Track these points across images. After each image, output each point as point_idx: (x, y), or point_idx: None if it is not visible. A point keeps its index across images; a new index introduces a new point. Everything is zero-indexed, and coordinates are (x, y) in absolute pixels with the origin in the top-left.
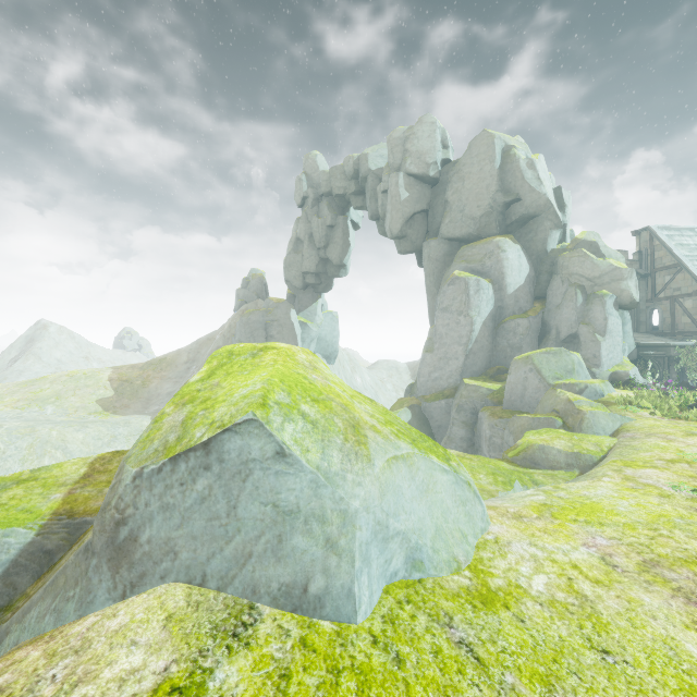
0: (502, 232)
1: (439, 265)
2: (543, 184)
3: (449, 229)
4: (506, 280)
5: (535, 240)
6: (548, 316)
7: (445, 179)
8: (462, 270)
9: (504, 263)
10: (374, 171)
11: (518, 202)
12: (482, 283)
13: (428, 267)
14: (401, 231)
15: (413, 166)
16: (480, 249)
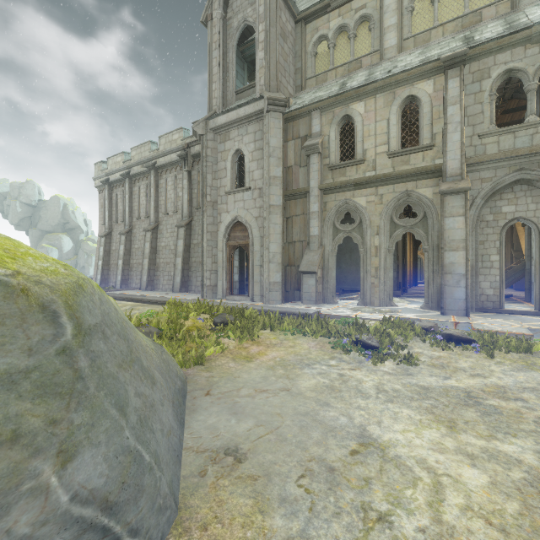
0: (63, 232)
1: (37, 239)
2: (78, 219)
3: (41, 227)
4: (63, 248)
5: (75, 236)
6: (78, 260)
7: (40, 206)
8: (47, 243)
9: (63, 243)
10: (1, 193)
11: (69, 223)
12: (54, 249)
13: (32, 239)
14: (18, 223)
15: (24, 200)
16: (54, 237)
